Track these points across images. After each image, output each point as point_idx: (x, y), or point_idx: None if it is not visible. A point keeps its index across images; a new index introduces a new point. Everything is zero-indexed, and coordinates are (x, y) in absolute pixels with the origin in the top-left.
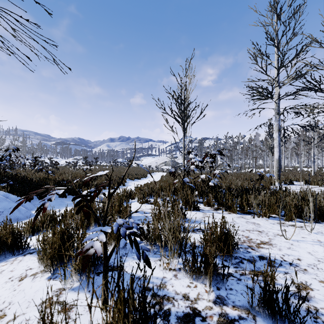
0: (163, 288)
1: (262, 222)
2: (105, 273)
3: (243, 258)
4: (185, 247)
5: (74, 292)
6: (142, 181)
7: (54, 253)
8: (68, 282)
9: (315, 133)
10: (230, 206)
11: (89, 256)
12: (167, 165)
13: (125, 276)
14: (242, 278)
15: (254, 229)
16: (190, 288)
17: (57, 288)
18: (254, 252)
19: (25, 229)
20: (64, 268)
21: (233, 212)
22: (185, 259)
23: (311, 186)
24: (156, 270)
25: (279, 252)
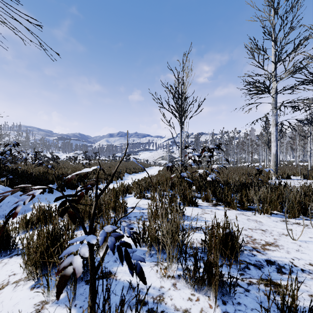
0: (161, 301)
1: (265, 219)
2: (92, 287)
3: (249, 263)
4: (185, 253)
5: (57, 307)
6: (139, 176)
7: (40, 258)
8: (51, 294)
9: (311, 128)
10: (229, 202)
11: (66, 277)
12: (164, 159)
13: (118, 285)
14: (250, 288)
15: (256, 227)
16: (191, 301)
17: (39, 301)
18: (260, 255)
19: (20, 225)
20: (47, 278)
21: (232, 208)
22: (184, 266)
23: (309, 180)
24: (153, 278)
25: (287, 255)
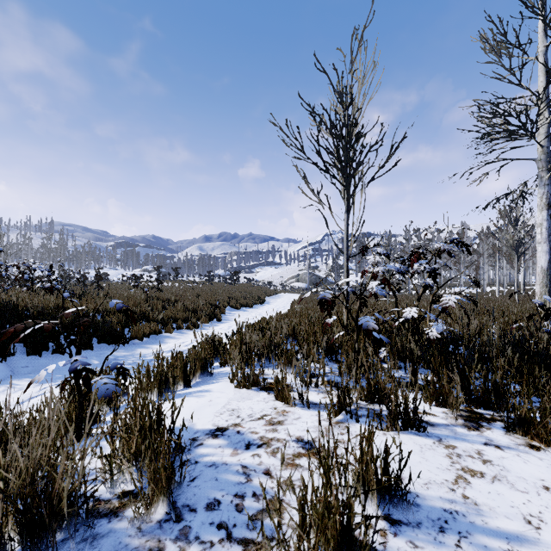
0: None
1: None
2: None
3: None
4: None
5: None
6: (254, 312)
7: None
8: None
9: None
10: (527, 419)
11: None
12: (300, 281)
13: None
14: None
15: None
16: None
17: None
18: None
19: None
20: None
21: (543, 441)
22: None
23: None
24: None
25: None
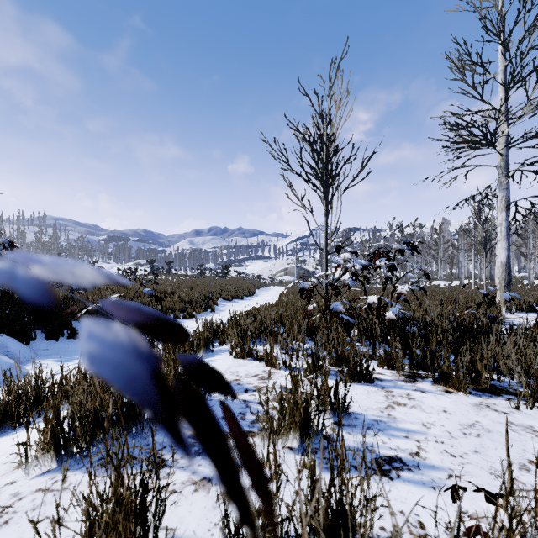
0: None
1: None
2: None
3: None
4: None
5: None
6: (245, 303)
7: None
8: None
9: None
10: (447, 374)
11: None
12: (289, 274)
13: None
14: None
15: None
16: None
17: None
18: None
19: None
20: None
21: (456, 388)
22: None
23: None
24: None
25: None
